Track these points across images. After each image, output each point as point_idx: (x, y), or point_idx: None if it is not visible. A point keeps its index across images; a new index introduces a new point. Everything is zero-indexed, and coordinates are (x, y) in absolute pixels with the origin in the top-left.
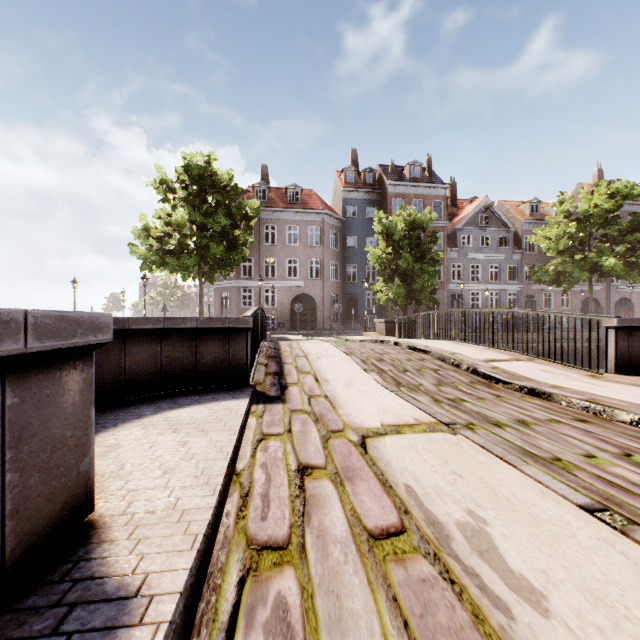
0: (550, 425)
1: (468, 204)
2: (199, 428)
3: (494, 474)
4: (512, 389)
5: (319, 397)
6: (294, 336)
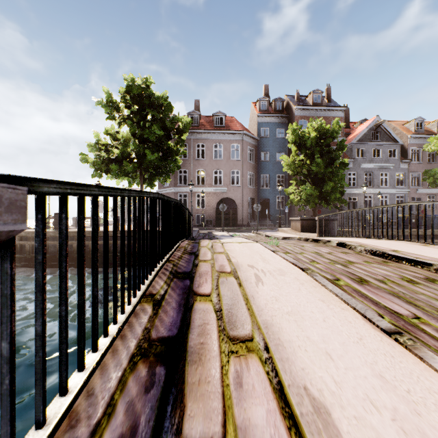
0: None
1: (359, 125)
2: None
3: None
4: None
5: None
6: (219, 232)
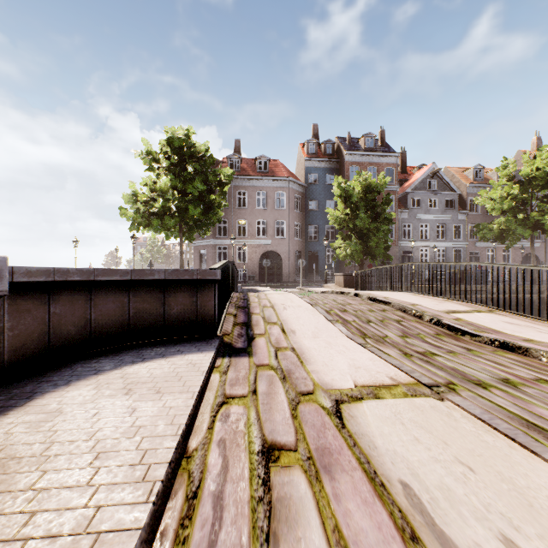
0: (541, 386)
1: (417, 171)
2: (155, 388)
3: (513, 466)
4: (481, 342)
5: (286, 350)
6: (262, 288)
